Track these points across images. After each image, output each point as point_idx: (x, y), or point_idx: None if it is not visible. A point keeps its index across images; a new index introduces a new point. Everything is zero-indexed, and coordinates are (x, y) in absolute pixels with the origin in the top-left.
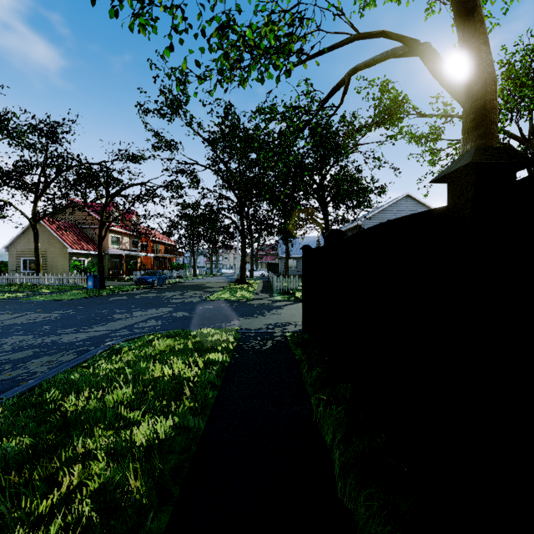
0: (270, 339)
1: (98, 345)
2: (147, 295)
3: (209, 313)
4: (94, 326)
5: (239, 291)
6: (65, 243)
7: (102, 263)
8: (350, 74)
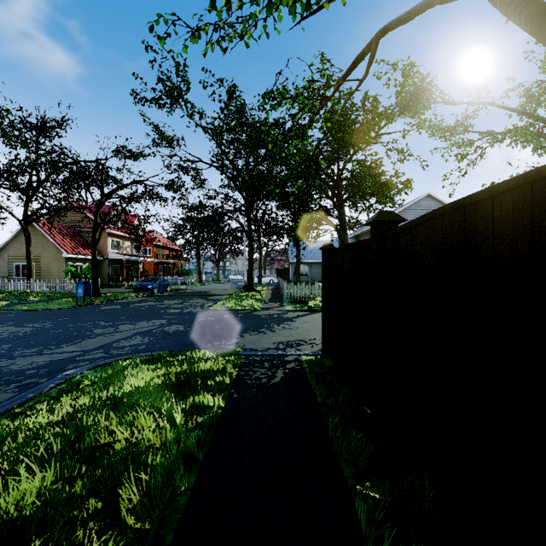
0: (281, 366)
1: (54, 376)
2: (143, 304)
3: (208, 327)
4: (64, 345)
5: (246, 299)
6: (60, 247)
7: (96, 268)
8: (378, 37)
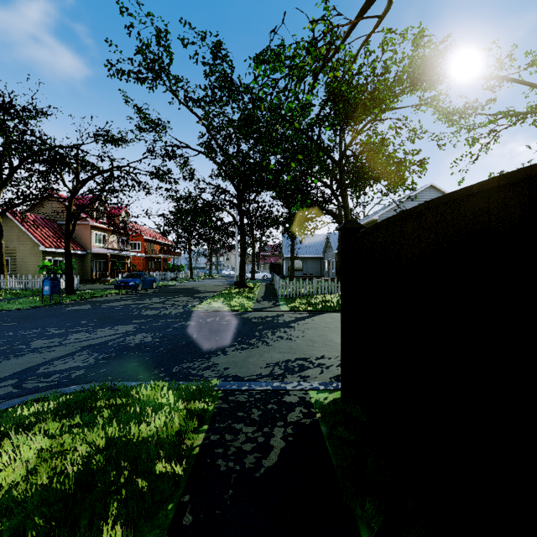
0: (279, 417)
1: None
2: (118, 303)
3: (184, 336)
4: None
5: (236, 298)
6: (36, 240)
7: (69, 263)
8: None
